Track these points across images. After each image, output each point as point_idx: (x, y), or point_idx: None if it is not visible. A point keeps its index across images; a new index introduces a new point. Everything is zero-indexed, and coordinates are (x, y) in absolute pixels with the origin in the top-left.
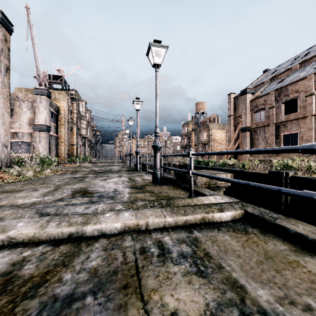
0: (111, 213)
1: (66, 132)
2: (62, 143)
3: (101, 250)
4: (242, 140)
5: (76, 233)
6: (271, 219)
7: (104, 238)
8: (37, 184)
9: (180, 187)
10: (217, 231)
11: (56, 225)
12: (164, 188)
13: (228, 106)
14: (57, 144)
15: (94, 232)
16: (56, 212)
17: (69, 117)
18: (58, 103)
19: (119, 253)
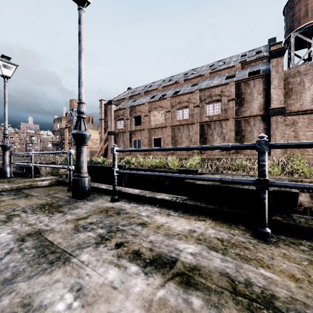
0: None
1: None
2: None
3: None
4: (109, 141)
5: None
6: (64, 180)
7: None
8: None
9: (28, 177)
10: (36, 188)
11: None
12: (12, 179)
13: (100, 110)
14: None
15: None
16: None
17: None
18: None
19: None
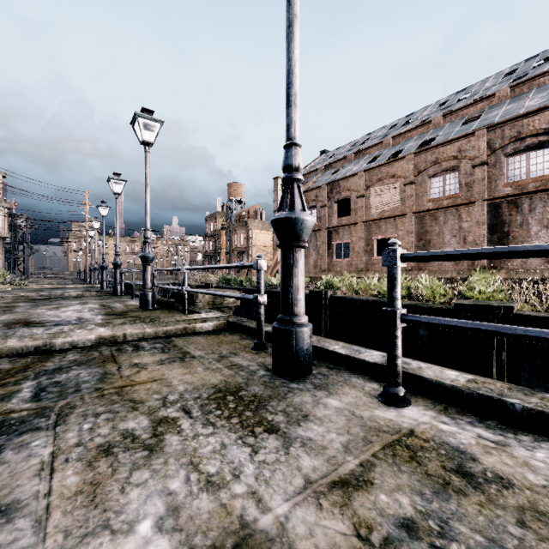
0: (83, 329)
1: None
2: None
3: (77, 353)
4: None
5: (44, 347)
6: (241, 323)
7: (77, 348)
8: None
9: (178, 310)
10: (194, 336)
11: (18, 341)
12: (156, 312)
13: (274, 196)
14: None
15: (64, 345)
16: (6, 335)
17: None
18: None
19: (96, 353)
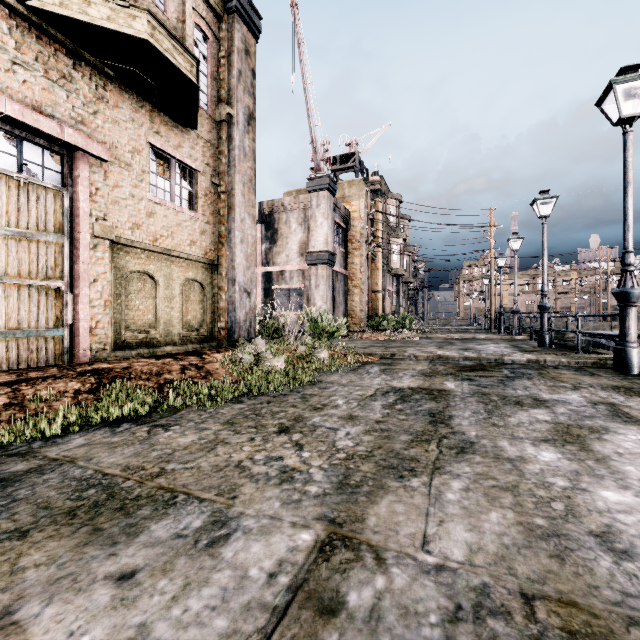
0: None
1: (364, 264)
2: (356, 288)
3: None
4: None
5: None
6: None
7: None
8: (267, 433)
9: None
10: None
11: None
12: None
13: None
14: (346, 292)
15: None
16: None
17: (368, 232)
18: (348, 206)
19: None
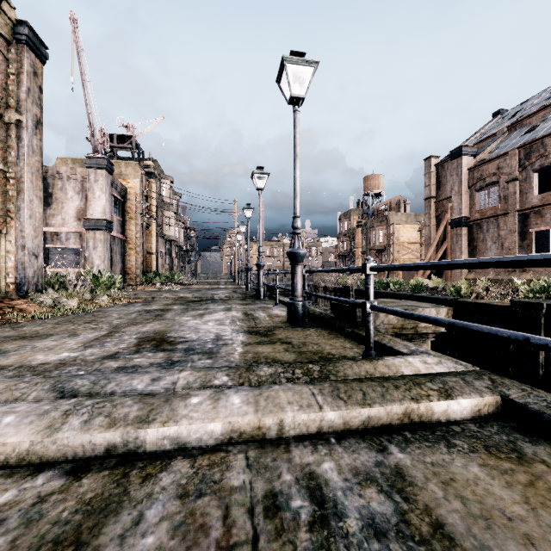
0: (202, 396)
1: (139, 231)
2: (133, 250)
3: (173, 497)
4: (453, 242)
5: (122, 445)
6: None
7: (184, 458)
8: (80, 324)
9: (343, 333)
10: (447, 449)
11: (81, 424)
12: (311, 334)
13: (426, 180)
14: (123, 253)
15: (162, 443)
16: (92, 389)
17: (143, 206)
18: (125, 182)
19: (215, 510)
